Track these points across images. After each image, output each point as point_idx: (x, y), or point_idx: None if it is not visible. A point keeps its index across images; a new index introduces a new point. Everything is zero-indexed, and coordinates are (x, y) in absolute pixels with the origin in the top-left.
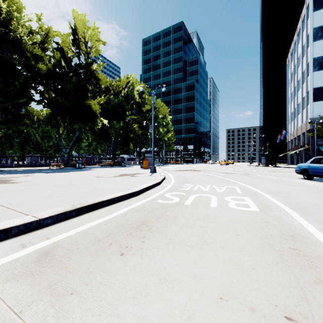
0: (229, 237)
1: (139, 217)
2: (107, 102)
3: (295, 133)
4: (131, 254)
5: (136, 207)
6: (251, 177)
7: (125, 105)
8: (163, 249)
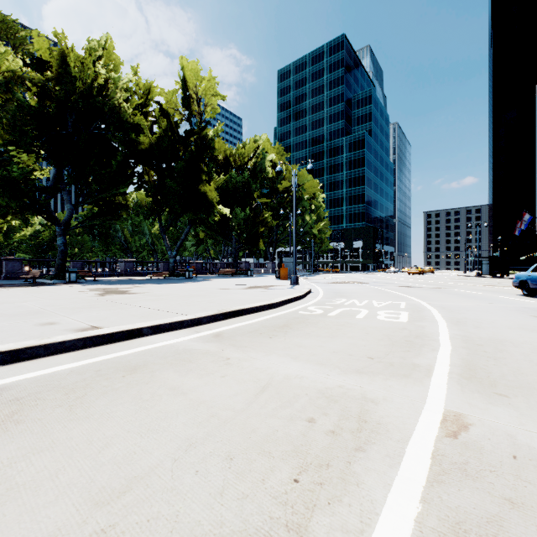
0: (359, 334)
1: (280, 322)
2: (226, 181)
3: None
4: (278, 338)
5: (276, 316)
6: (440, 292)
7: (252, 183)
8: (301, 337)
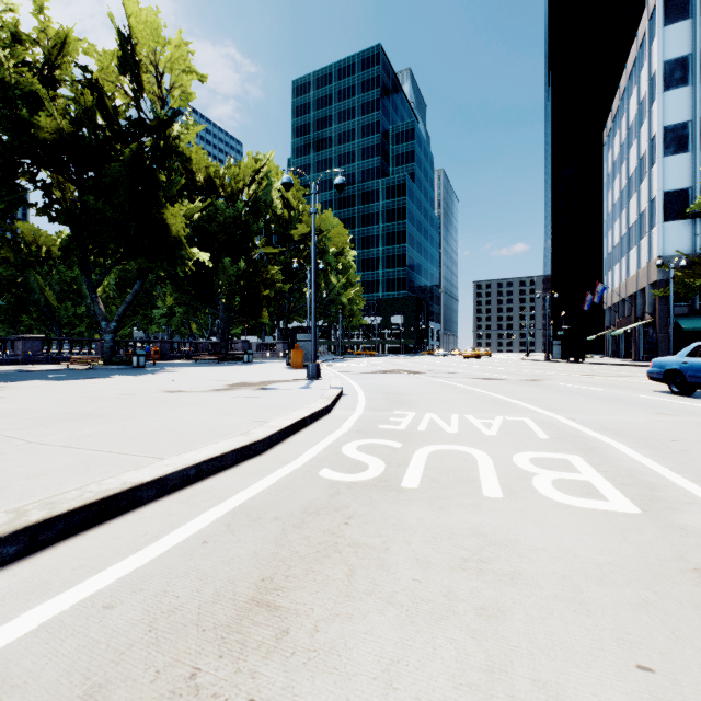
0: (623, 692)
1: (249, 555)
2: (208, 215)
3: (624, 291)
4: None
5: (251, 501)
6: (547, 389)
7: (251, 222)
8: None
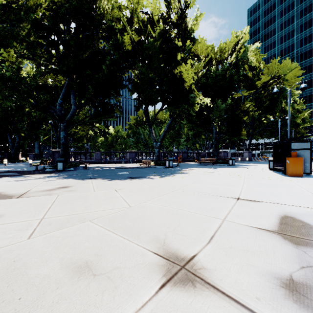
0: None
1: None
2: (206, 77)
3: None
4: None
5: None
6: None
7: (233, 74)
8: None
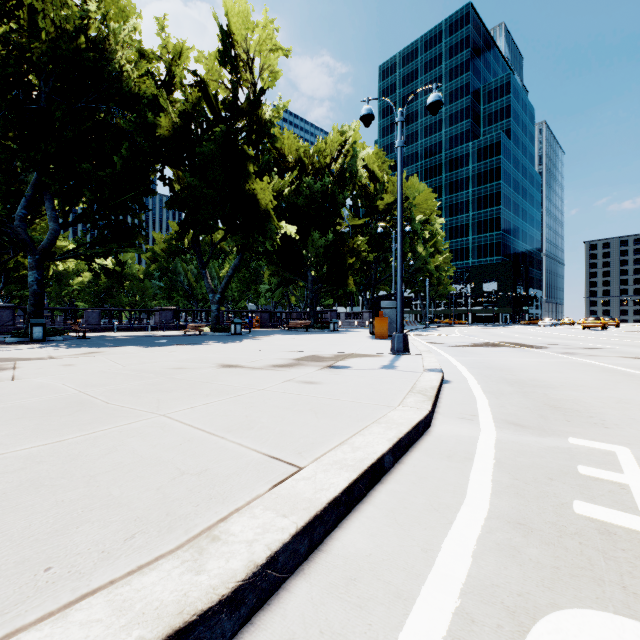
0: None
1: None
2: (298, 192)
3: None
4: None
5: None
6: None
7: (336, 194)
8: None
